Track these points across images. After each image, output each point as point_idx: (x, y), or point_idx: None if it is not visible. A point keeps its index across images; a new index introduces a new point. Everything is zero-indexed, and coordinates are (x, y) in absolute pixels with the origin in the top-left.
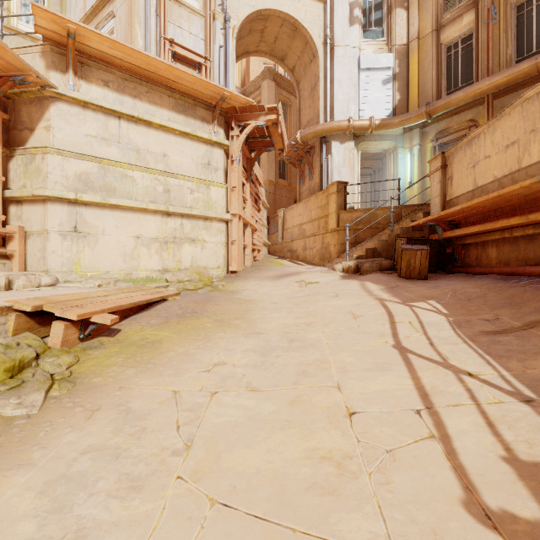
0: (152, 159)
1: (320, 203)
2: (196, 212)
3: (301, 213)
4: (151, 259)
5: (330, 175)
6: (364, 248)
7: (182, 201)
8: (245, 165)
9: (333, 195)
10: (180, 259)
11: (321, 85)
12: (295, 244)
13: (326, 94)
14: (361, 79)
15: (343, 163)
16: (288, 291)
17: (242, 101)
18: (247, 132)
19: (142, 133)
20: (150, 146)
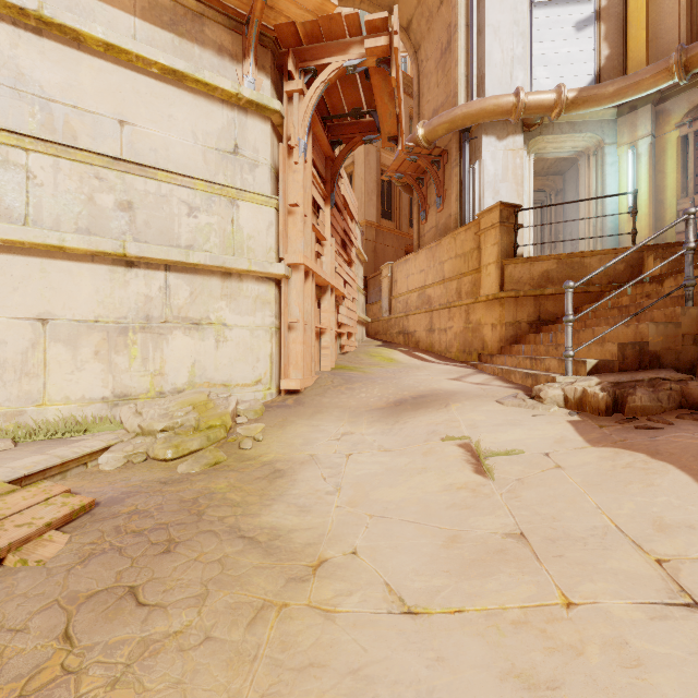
0: (86, 129)
1: (461, 249)
2: (199, 257)
3: (423, 267)
4: (81, 372)
5: (478, 197)
6: (616, 343)
7: (167, 231)
8: (322, 170)
9: (491, 230)
10: (160, 368)
11: (461, 39)
12: (412, 321)
13: (471, 52)
14: (535, 23)
15: (503, 175)
16: (435, 488)
17: (309, 3)
18: (322, 82)
19: (56, 61)
20: (81, 95)
